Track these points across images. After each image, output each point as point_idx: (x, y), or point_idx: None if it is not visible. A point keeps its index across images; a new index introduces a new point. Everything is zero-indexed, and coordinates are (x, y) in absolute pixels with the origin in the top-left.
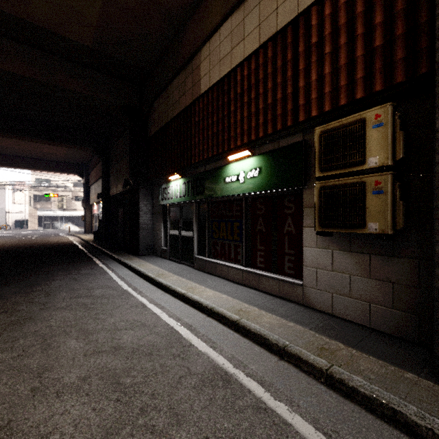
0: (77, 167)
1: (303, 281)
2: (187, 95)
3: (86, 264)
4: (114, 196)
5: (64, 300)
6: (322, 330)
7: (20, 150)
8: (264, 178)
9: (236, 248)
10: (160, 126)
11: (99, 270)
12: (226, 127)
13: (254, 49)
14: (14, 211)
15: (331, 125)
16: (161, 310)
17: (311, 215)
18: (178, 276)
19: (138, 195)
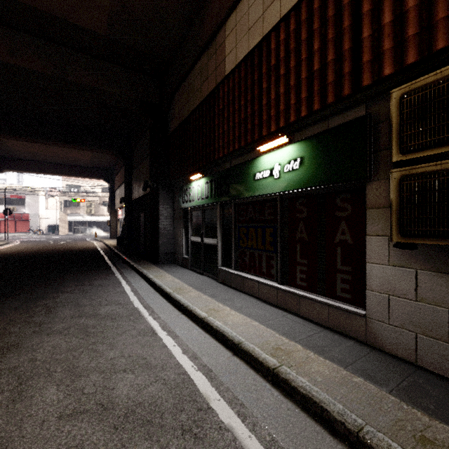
0: (102, 171)
1: (366, 310)
2: (210, 79)
3: (102, 273)
4: (136, 200)
5: (63, 320)
6: (410, 395)
7: (49, 156)
8: (307, 170)
9: (268, 260)
10: (180, 120)
11: (113, 281)
12: (257, 110)
13: (294, 2)
14: (47, 216)
15: (421, 81)
16: (174, 341)
17: (379, 219)
18: (198, 291)
19: (157, 197)
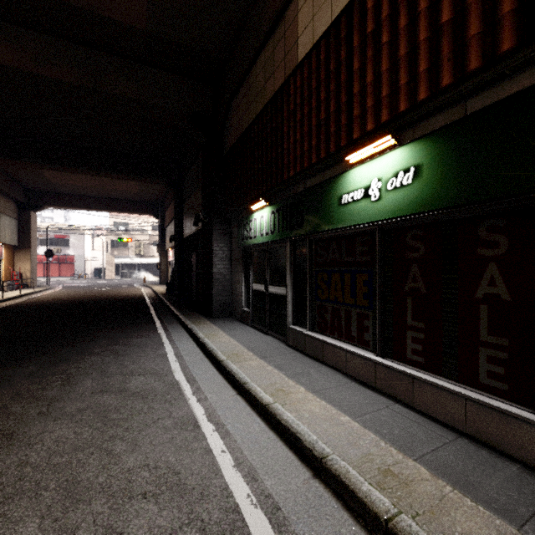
0: (151, 206)
1: None
2: (277, 73)
3: (142, 328)
4: (187, 238)
5: (81, 397)
6: None
7: (92, 189)
8: (428, 184)
9: (361, 320)
10: (239, 134)
11: (154, 339)
12: (344, 103)
13: None
14: (94, 259)
15: None
16: (223, 441)
17: None
18: (261, 359)
19: (211, 234)
